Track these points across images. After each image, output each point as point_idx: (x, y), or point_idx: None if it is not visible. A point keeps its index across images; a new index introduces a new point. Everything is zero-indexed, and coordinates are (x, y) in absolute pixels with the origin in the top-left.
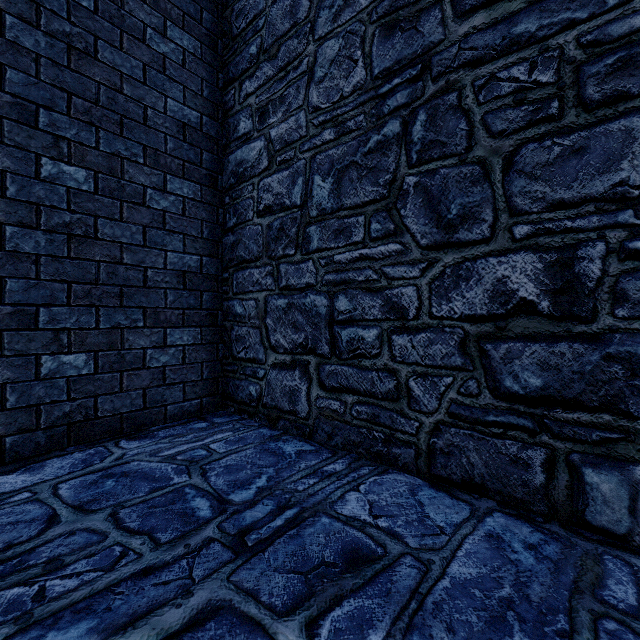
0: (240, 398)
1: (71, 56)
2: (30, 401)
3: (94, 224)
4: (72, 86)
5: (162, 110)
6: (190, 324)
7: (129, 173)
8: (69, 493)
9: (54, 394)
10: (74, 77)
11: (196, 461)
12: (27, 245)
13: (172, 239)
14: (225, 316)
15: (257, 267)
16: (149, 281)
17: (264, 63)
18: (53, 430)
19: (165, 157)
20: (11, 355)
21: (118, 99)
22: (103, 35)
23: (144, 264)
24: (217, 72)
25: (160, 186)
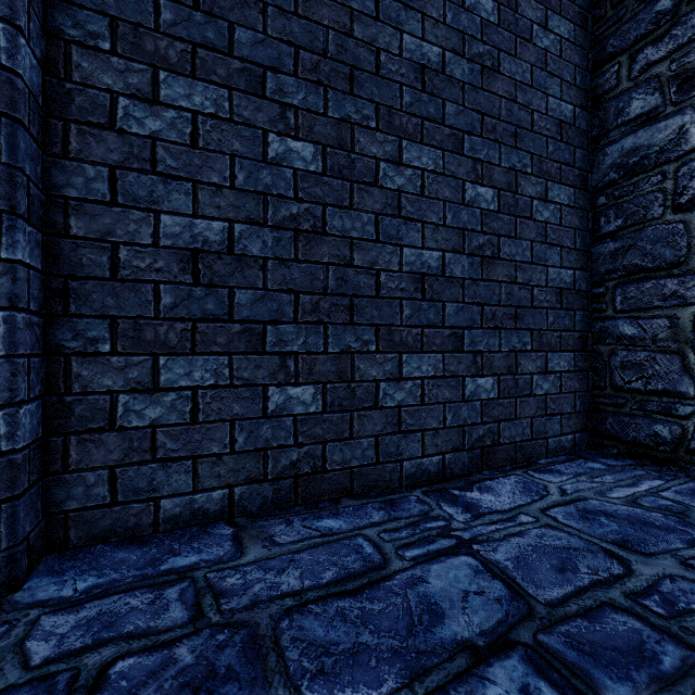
0: (631, 438)
1: (483, 76)
2: (458, 421)
3: (497, 244)
4: (483, 106)
5: (544, 111)
6: (565, 348)
7: (520, 186)
8: (576, 525)
9: (472, 416)
10: (485, 97)
11: (680, 513)
12: (457, 270)
13: (551, 253)
14: (597, 339)
15: (673, 276)
16: (534, 301)
17: (691, 14)
18: (472, 452)
19: (546, 163)
20: (448, 376)
21: (513, 109)
22: (503, 46)
23: (531, 282)
24: (586, 53)
25: (542, 195)
